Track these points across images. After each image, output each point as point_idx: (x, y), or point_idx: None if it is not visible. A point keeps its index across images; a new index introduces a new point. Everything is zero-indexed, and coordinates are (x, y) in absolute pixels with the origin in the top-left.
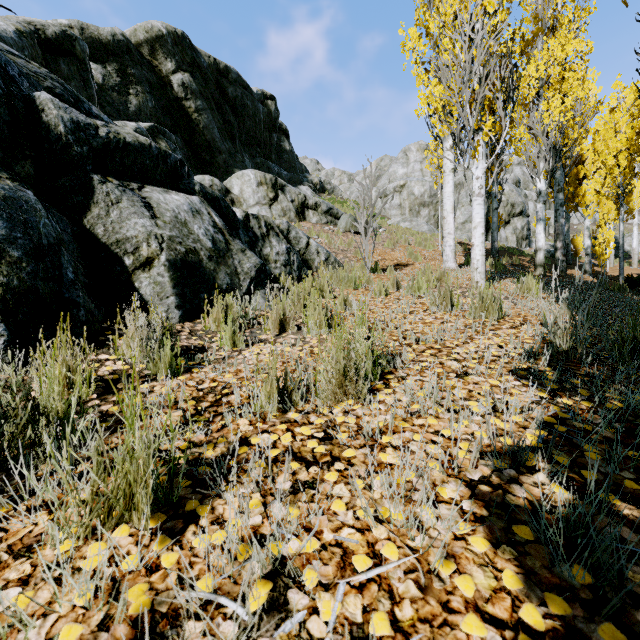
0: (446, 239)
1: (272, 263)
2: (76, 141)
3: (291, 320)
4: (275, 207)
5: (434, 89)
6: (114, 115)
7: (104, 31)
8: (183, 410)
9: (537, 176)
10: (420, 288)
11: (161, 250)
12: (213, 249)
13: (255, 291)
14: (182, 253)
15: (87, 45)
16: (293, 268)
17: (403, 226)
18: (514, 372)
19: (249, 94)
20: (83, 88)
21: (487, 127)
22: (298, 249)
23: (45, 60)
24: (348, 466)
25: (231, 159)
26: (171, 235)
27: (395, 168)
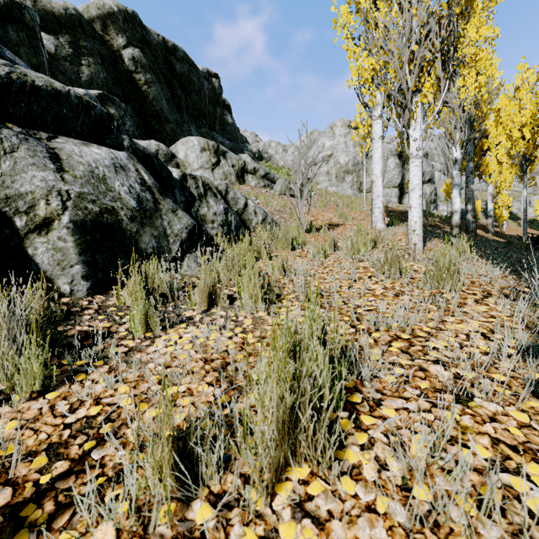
0: (375, 201)
1: (209, 223)
2: None
3: (222, 292)
4: (217, 171)
5: (365, 60)
6: (66, 83)
7: (56, 4)
8: (13, 487)
9: (453, 146)
10: (359, 250)
11: (64, 209)
12: (137, 208)
13: (186, 254)
14: (94, 213)
15: (40, 17)
16: (230, 228)
17: (331, 190)
18: (535, 390)
19: (195, 71)
20: (33, 55)
21: (425, 88)
22: (236, 209)
23: None
24: None
25: (178, 128)
26: (81, 192)
27: (323, 141)
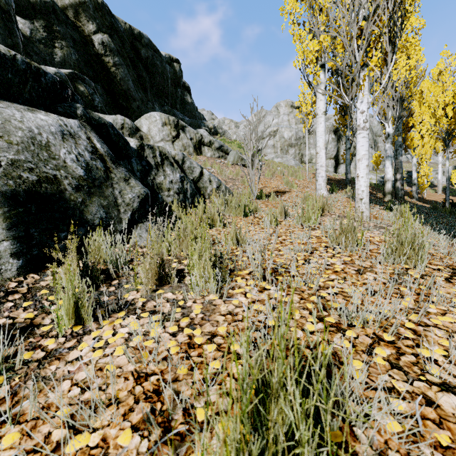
0: (319, 171)
1: (165, 191)
2: None
3: (170, 270)
4: (177, 143)
5: (310, 43)
6: (41, 63)
7: None
8: None
9: (386, 122)
10: (310, 218)
11: None
12: (85, 177)
13: (138, 224)
14: (30, 182)
15: (16, 3)
16: (186, 196)
17: (276, 161)
18: None
19: (158, 56)
20: (8, 36)
21: (373, 62)
22: (192, 178)
23: None
24: None
25: (143, 106)
26: (16, 159)
27: (269, 118)
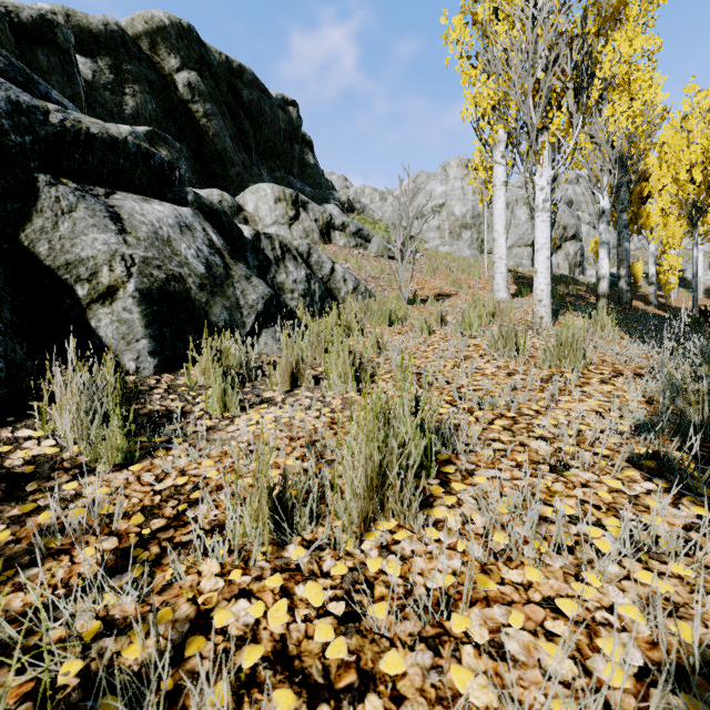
0: (497, 265)
1: (288, 293)
2: (14, 128)
3: (306, 371)
4: (296, 227)
5: (483, 86)
6: (106, 118)
7: (94, 19)
8: (118, 536)
9: (600, 192)
10: (472, 325)
11: (129, 276)
12: (206, 275)
13: (263, 329)
14: (161, 280)
15: (74, 35)
16: (314, 299)
17: (442, 250)
18: (636, 462)
19: (267, 98)
20: (67, 84)
21: (554, 125)
22: (321, 276)
23: (19, 49)
24: (391, 704)
25: (246, 172)
26: (146, 256)
27: (433, 185)
